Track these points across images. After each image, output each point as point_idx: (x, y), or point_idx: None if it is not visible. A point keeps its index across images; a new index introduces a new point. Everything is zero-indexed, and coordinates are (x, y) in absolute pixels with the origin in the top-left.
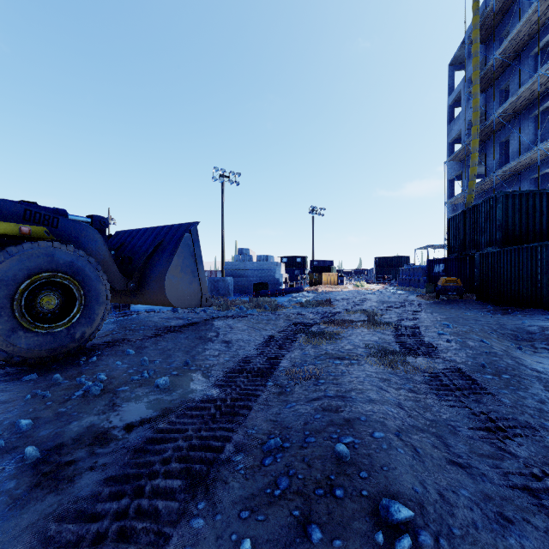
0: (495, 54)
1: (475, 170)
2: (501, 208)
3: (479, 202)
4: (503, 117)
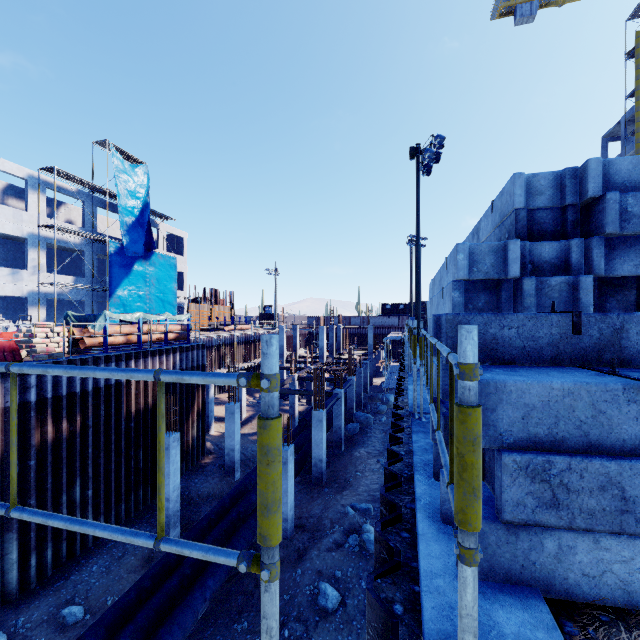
0: None
1: None
2: None
3: None
4: None
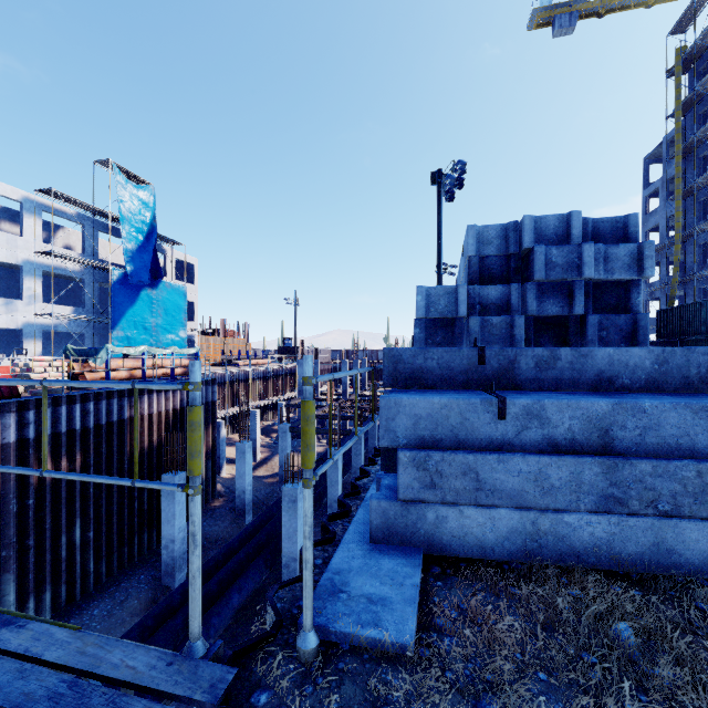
0: (695, 180)
1: (678, 269)
2: (705, 310)
3: (687, 304)
4: (701, 229)
